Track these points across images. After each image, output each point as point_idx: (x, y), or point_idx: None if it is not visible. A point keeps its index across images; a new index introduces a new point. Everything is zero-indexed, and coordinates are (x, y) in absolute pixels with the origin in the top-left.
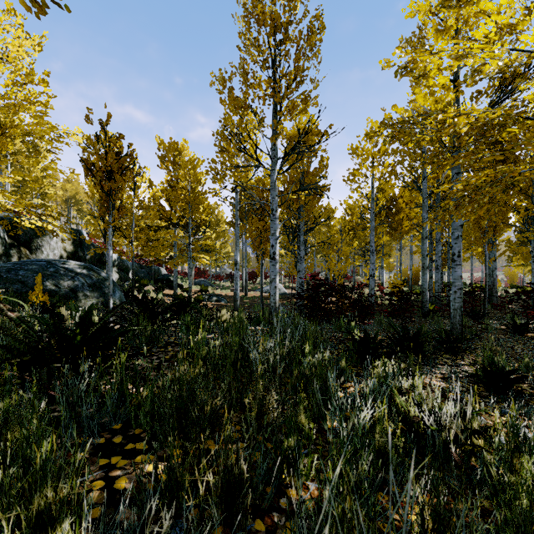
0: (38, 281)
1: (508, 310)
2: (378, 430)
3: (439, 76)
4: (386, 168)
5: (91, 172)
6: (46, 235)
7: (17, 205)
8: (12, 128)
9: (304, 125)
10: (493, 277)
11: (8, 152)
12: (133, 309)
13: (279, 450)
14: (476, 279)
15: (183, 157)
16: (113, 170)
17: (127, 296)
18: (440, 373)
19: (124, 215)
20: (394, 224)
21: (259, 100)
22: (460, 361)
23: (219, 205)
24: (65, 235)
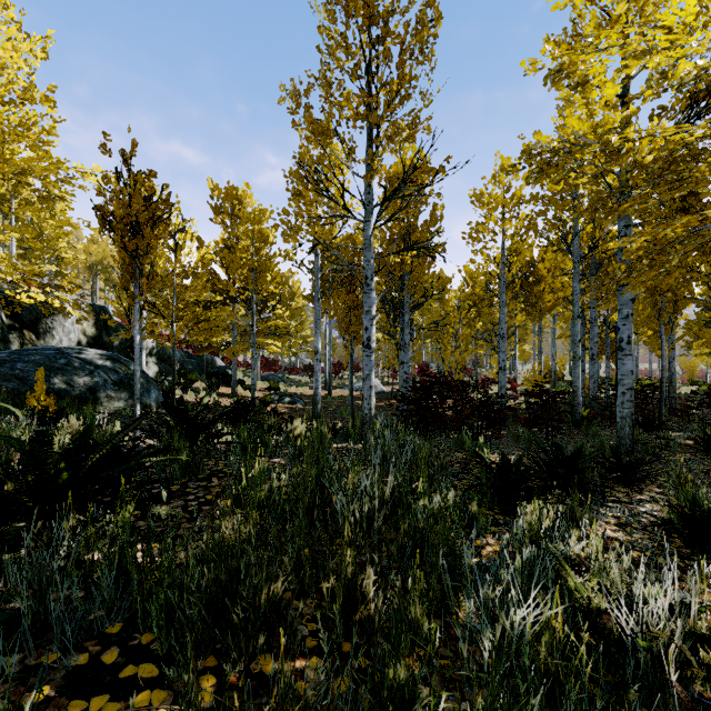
0: (40, 378)
1: (692, 417)
2: (545, 641)
3: (606, 84)
4: (522, 221)
5: (109, 224)
6: (58, 314)
7: (11, 272)
8: (1, 163)
9: (410, 159)
10: (670, 371)
11: (1, 199)
12: (165, 420)
13: (380, 687)
14: (640, 373)
15: (244, 207)
16: (141, 222)
17: (167, 397)
18: (614, 516)
19: (161, 286)
20: (531, 297)
21: (347, 122)
22: (638, 495)
23: (294, 273)
24: (78, 314)
